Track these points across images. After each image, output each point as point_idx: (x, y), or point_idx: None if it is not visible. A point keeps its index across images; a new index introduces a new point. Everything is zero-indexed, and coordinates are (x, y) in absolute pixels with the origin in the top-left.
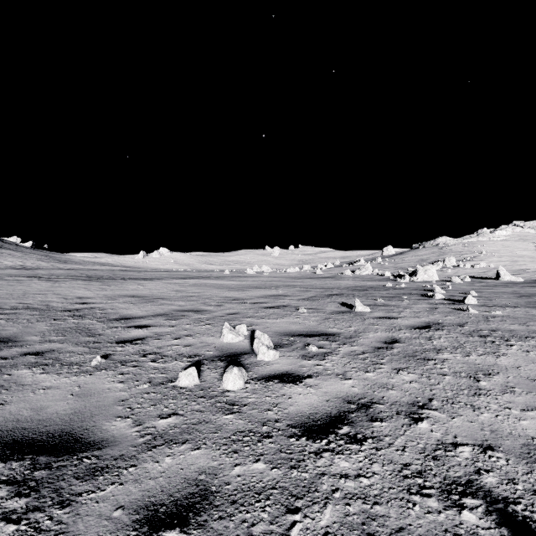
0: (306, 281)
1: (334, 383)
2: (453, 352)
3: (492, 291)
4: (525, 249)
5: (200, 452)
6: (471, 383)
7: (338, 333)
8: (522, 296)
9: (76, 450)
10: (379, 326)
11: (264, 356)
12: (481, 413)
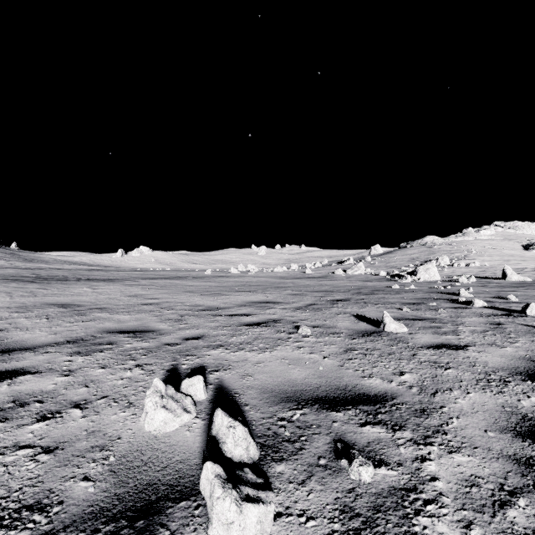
0: (298, 282)
1: None
2: None
3: (523, 293)
4: (512, 248)
5: None
6: None
7: (391, 395)
8: None
9: None
10: (455, 370)
11: (227, 534)
12: None
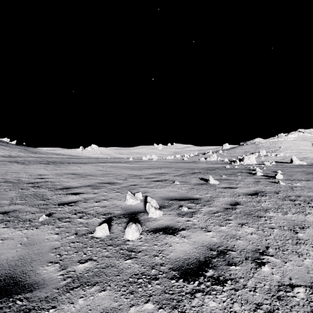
0: (178, 164)
1: (200, 234)
2: (275, 211)
3: (290, 170)
4: (306, 145)
5: (105, 293)
6: (292, 234)
7: (200, 198)
8: (309, 173)
9: (13, 292)
10: (225, 193)
11: (153, 214)
12: (304, 258)
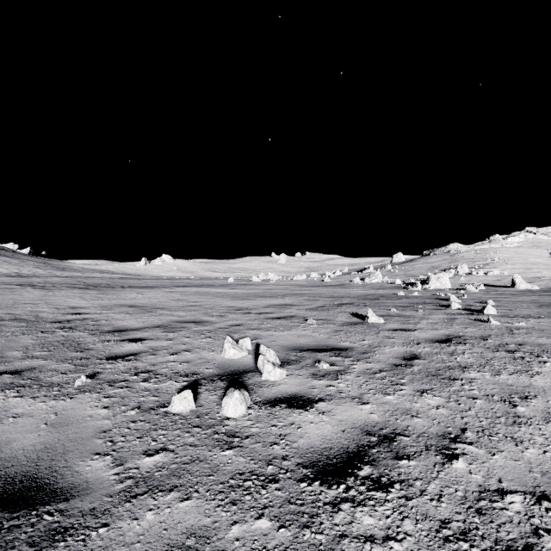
0: (314, 290)
1: (350, 408)
2: (480, 370)
3: (509, 299)
4: (539, 256)
5: (190, 504)
6: (506, 408)
7: (351, 348)
8: (542, 305)
9: (37, 501)
10: (395, 339)
11: (269, 375)
12: (525, 448)
